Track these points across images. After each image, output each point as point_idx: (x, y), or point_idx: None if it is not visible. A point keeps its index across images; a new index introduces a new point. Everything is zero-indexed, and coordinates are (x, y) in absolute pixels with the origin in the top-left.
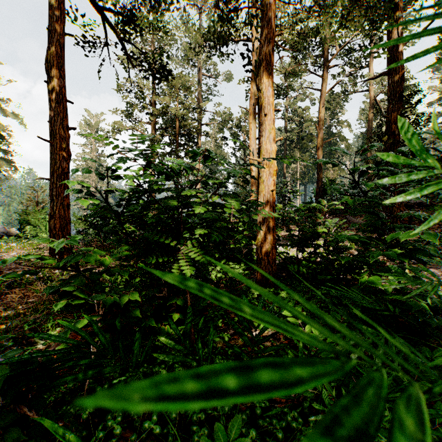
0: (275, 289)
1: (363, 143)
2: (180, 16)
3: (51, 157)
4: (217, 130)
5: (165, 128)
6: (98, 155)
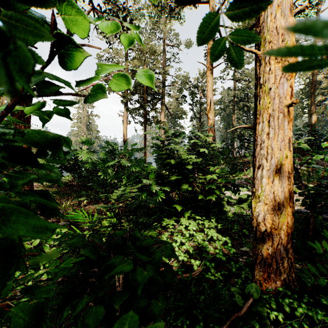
0: (297, 296)
1: (301, 98)
2: (148, 1)
3: (11, 100)
4: (178, 91)
5: (134, 87)
6: (88, 115)
